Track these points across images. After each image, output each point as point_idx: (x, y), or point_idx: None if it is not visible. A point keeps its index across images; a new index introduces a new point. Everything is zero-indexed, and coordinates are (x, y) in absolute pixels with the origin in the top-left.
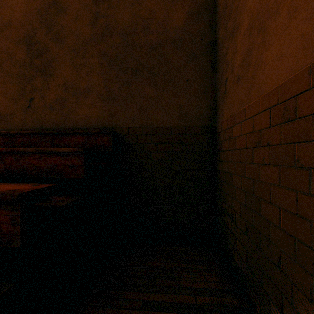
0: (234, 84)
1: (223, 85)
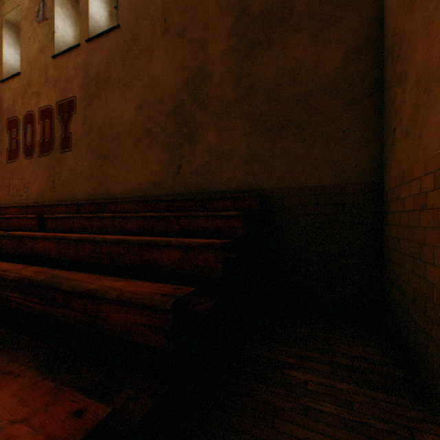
0: (402, 138)
1: (391, 135)
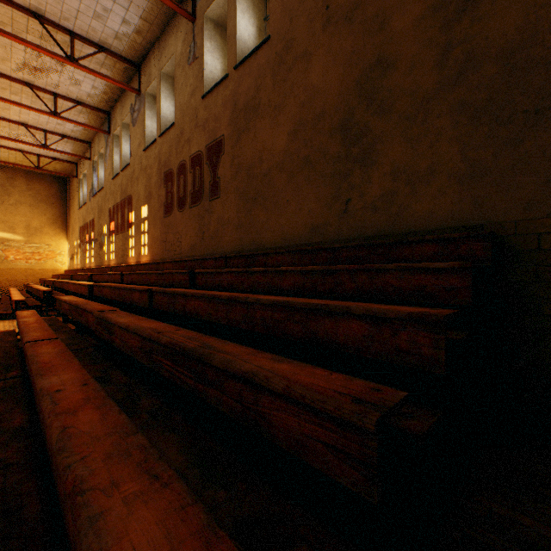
0: None
1: None
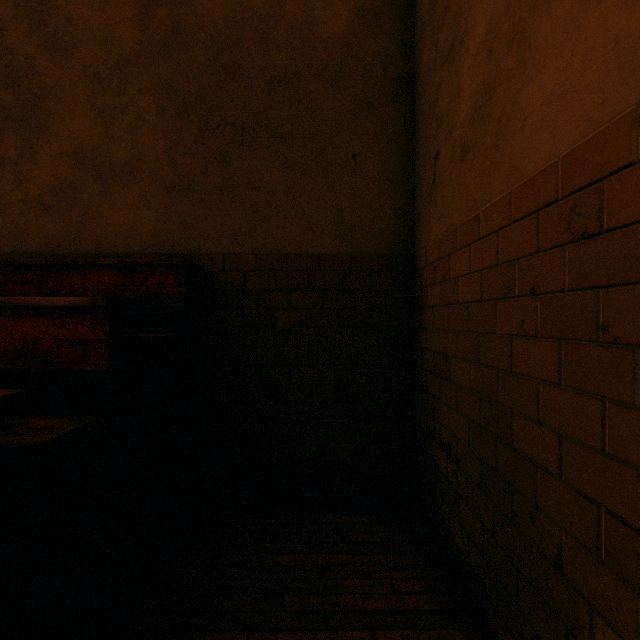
0: (454, 163)
1: (431, 167)
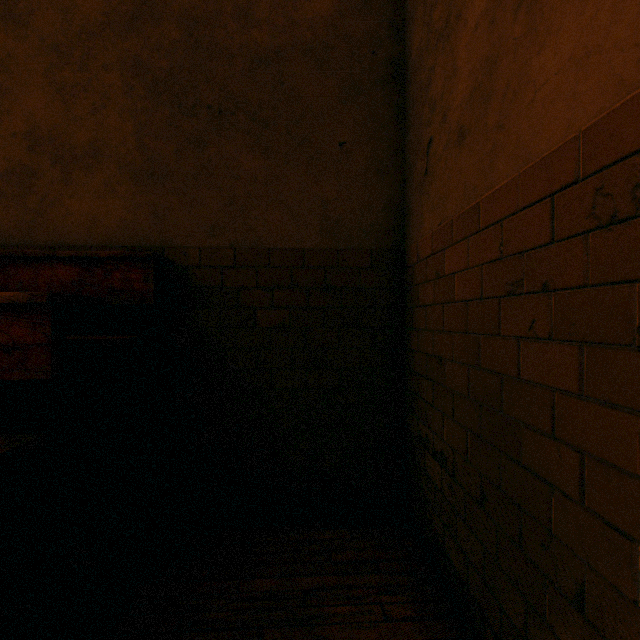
0: (449, 150)
1: (423, 156)
